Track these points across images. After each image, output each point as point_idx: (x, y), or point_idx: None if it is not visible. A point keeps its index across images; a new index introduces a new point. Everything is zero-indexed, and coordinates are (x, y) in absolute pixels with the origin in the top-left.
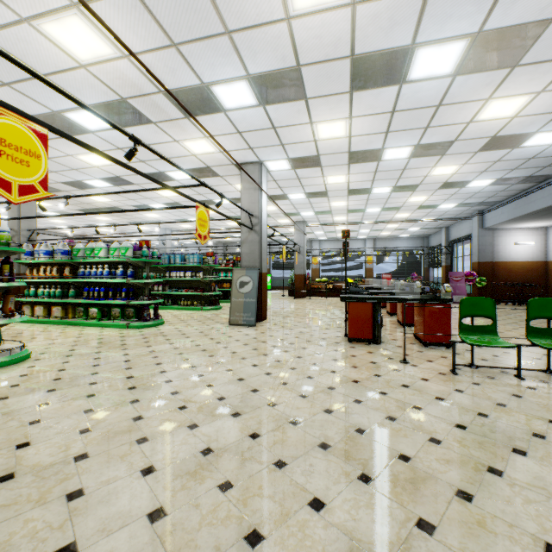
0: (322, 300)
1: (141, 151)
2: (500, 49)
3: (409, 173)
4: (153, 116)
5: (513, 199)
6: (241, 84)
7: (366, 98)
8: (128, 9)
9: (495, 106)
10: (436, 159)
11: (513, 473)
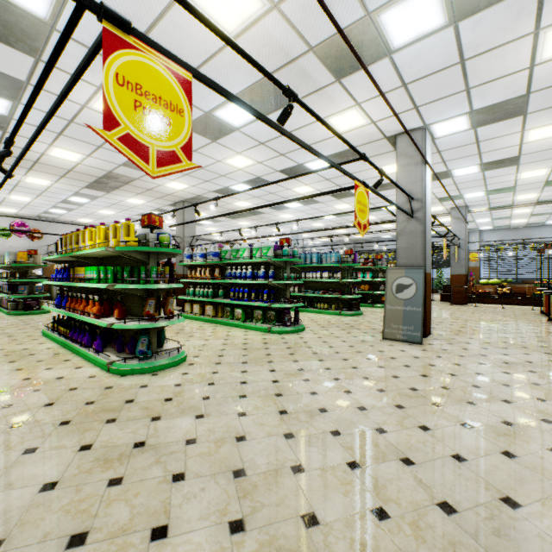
0: (496, 309)
1: (281, 142)
2: None
3: None
4: (299, 89)
5: None
6: None
7: None
8: None
9: None
10: None
11: None
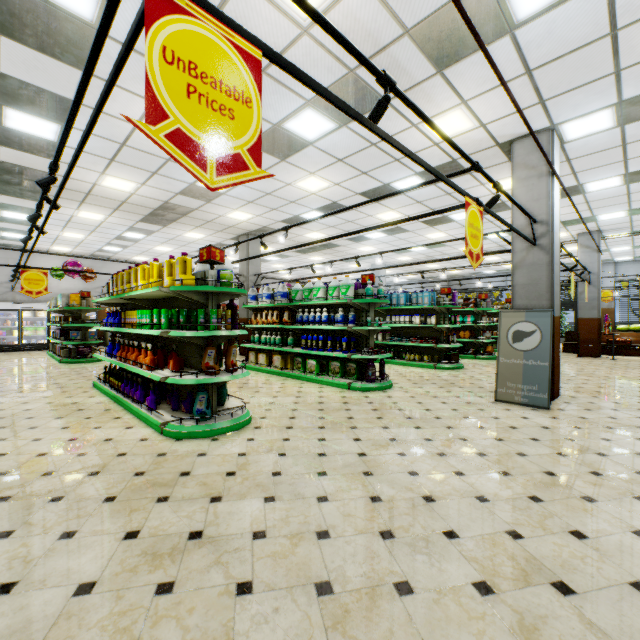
0: None
1: (364, 157)
2: None
3: None
4: None
5: None
6: None
7: None
8: None
9: None
10: None
11: None
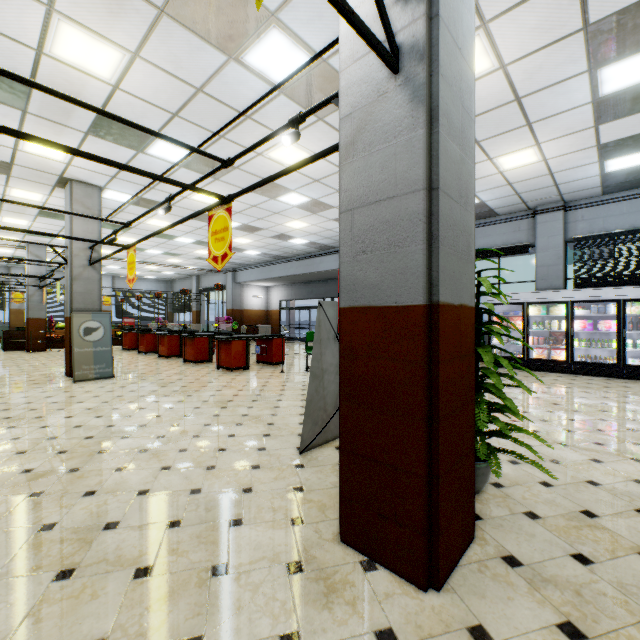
0: None
1: None
2: (316, 207)
3: None
4: (42, 110)
5: (261, 266)
6: (185, 152)
7: (250, 195)
8: (176, 88)
9: (296, 223)
10: (246, 234)
11: None
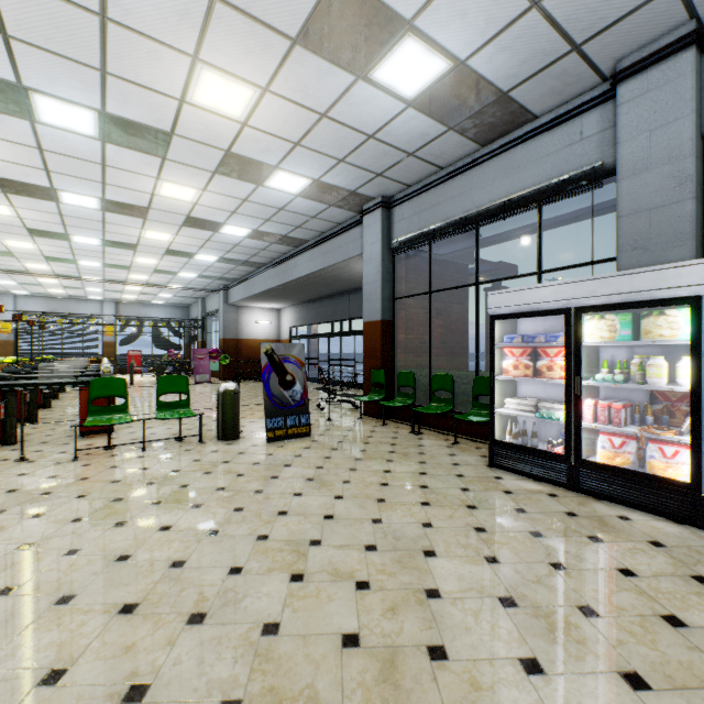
0: None
1: None
2: (139, 137)
3: (115, 229)
4: None
5: (246, 279)
6: None
7: None
8: None
9: (171, 188)
10: (141, 221)
11: (0, 536)
